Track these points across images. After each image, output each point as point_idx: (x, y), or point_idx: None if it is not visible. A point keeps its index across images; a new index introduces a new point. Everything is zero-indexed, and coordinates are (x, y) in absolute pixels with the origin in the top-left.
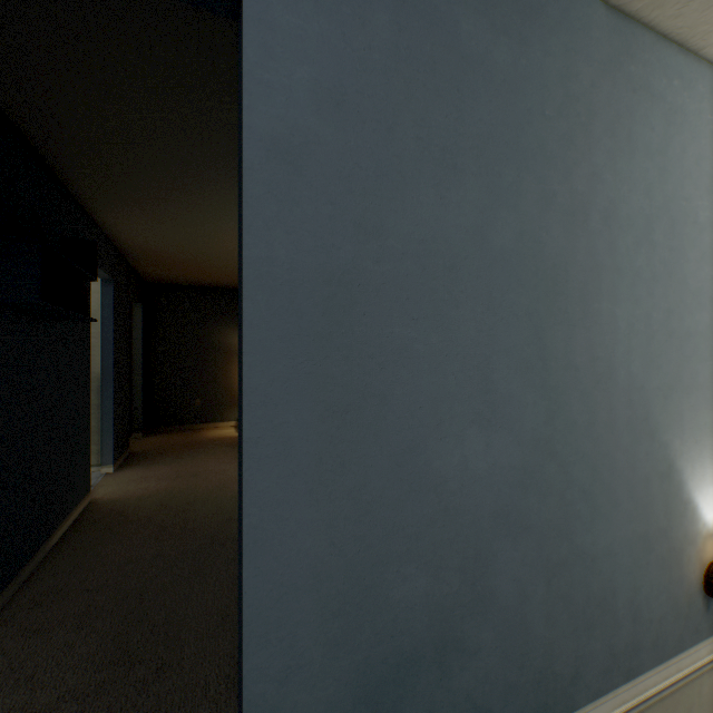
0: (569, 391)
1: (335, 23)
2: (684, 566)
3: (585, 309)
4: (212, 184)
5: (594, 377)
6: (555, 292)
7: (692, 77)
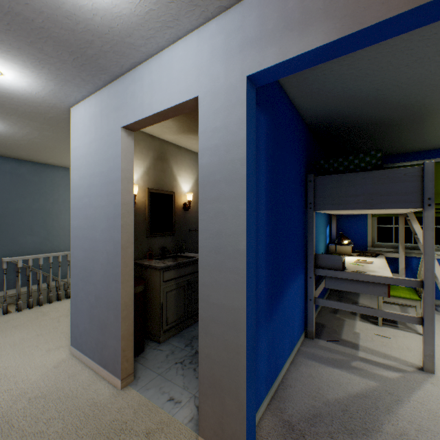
0: (54, 230)
1: None
2: None
3: (58, 217)
4: None
5: (60, 228)
6: (50, 214)
7: None
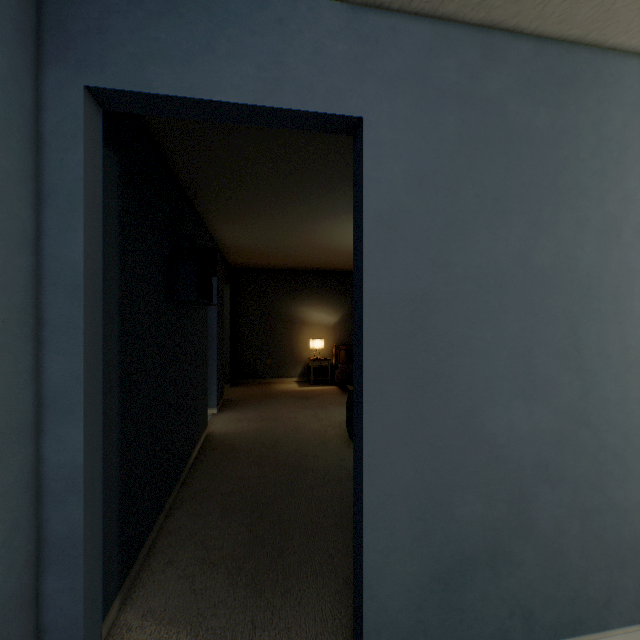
0: (602, 374)
1: (418, 131)
2: None
3: (617, 307)
4: (295, 201)
5: (626, 362)
6: (588, 296)
7: None
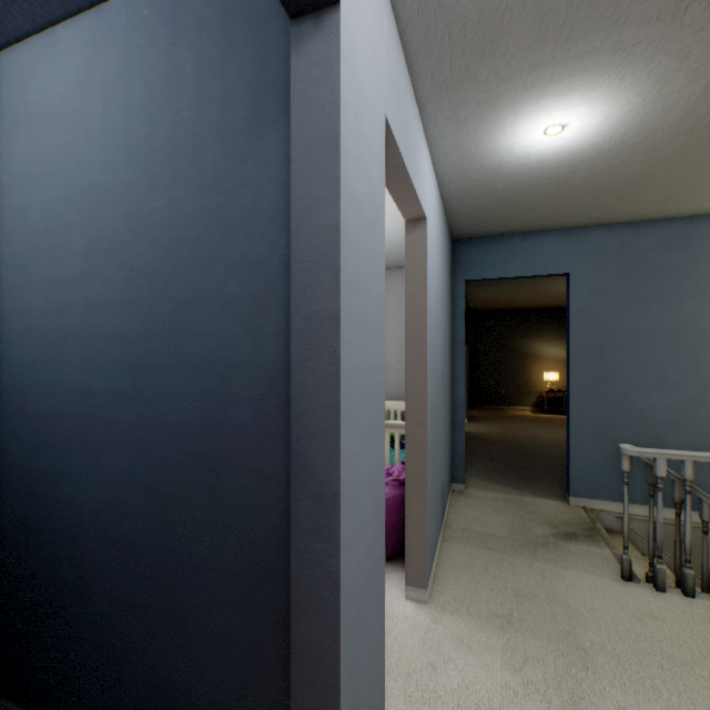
0: None
1: (596, 274)
2: None
3: None
4: None
5: None
6: (704, 341)
7: None
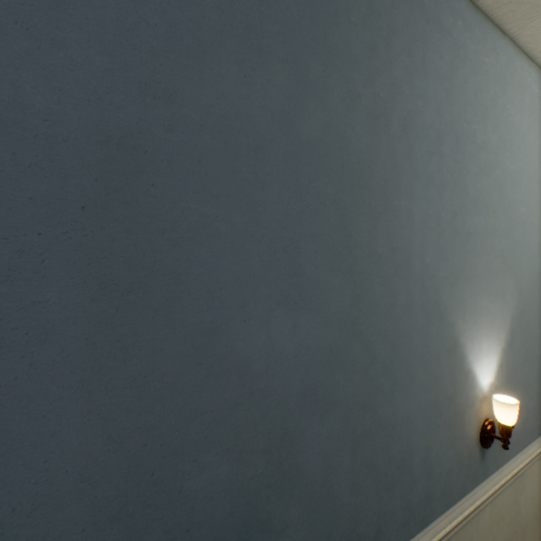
0: (373, 277)
1: None
2: (466, 425)
3: (387, 204)
4: None
5: (394, 265)
6: (360, 186)
7: (472, 23)
